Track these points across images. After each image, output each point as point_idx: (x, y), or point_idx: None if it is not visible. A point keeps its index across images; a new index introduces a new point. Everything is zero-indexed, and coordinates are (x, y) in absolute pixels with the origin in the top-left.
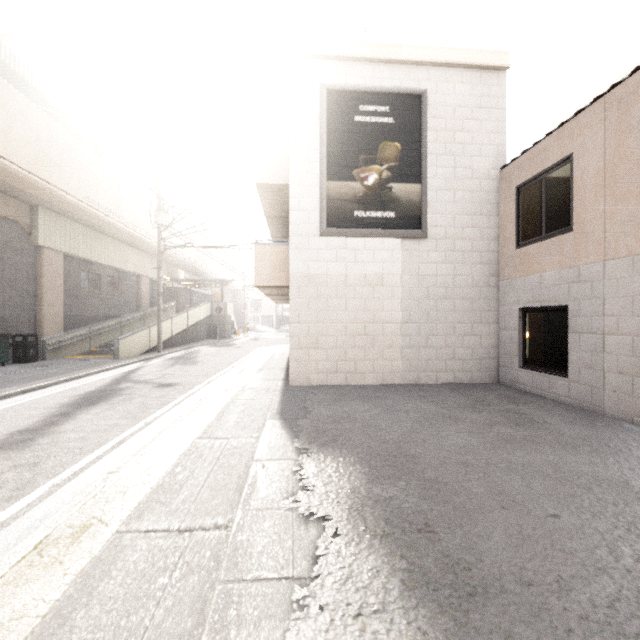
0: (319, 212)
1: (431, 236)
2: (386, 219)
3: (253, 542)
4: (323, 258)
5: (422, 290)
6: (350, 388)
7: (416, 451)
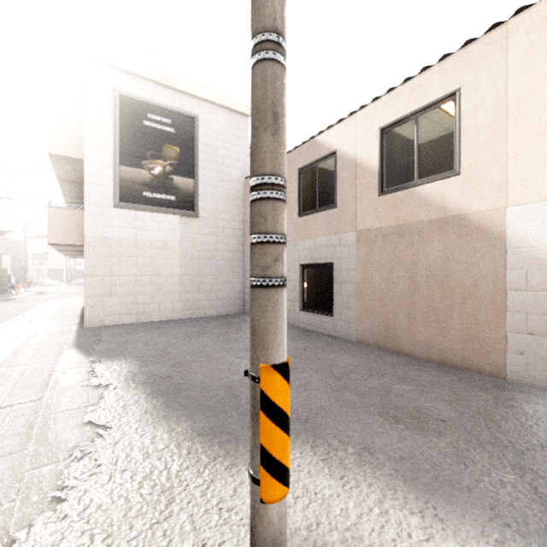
0: (113, 189)
1: (202, 216)
2: (169, 201)
3: (60, 401)
4: (116, 225)
5: (195, 253)
6: (139, 324)
7: (175, 351)
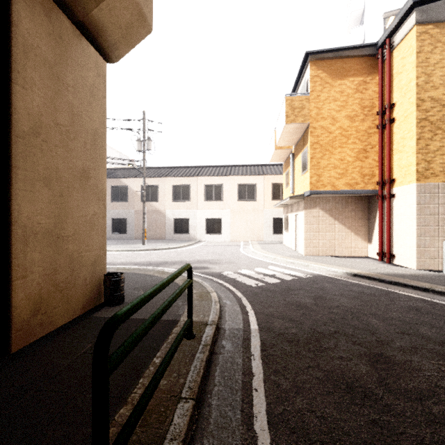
0: None
1: None
2: None
3: None
4: None
5: None
6: None
7: None
